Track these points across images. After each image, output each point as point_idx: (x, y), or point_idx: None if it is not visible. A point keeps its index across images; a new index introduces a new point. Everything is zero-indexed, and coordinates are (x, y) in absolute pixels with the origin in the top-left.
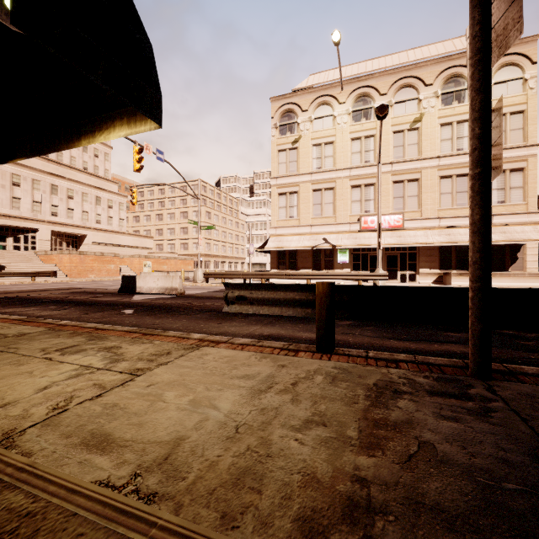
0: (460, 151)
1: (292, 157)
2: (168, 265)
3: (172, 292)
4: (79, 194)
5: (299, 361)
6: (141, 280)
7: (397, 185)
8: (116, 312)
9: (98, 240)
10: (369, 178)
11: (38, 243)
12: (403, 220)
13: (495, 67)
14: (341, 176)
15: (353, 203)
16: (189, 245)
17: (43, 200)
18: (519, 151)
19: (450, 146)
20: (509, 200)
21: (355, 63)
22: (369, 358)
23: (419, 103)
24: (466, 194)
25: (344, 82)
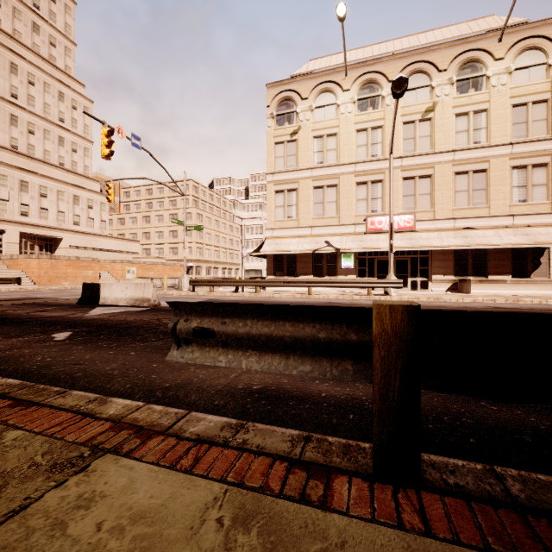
0: (477, 144)
1: (291, 150)
2: (154, 271)
3: (143, 304)
4: (54, 193)
5: (345, 545)
6: (105, 288)
7: (408, 182)
8: (41, 338)
9: (76, 243)
10: (376, 174)
11: (4, 246)
12: (414, 220)
13: (516, 51)
14: (345, 172)
15: (358, 202)
16: (179, 250)
17: (10, 197)
18: (542, 144)
19: (466, 139)
20: (532, 199)
21: (360, 47)
22: (527, 512)
23: (432, 90)
24: (483, 192)
25: (348, 67)
